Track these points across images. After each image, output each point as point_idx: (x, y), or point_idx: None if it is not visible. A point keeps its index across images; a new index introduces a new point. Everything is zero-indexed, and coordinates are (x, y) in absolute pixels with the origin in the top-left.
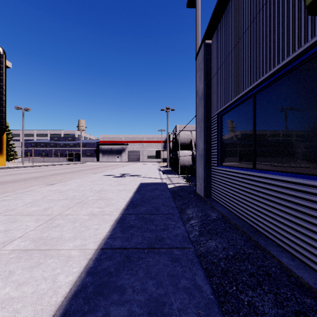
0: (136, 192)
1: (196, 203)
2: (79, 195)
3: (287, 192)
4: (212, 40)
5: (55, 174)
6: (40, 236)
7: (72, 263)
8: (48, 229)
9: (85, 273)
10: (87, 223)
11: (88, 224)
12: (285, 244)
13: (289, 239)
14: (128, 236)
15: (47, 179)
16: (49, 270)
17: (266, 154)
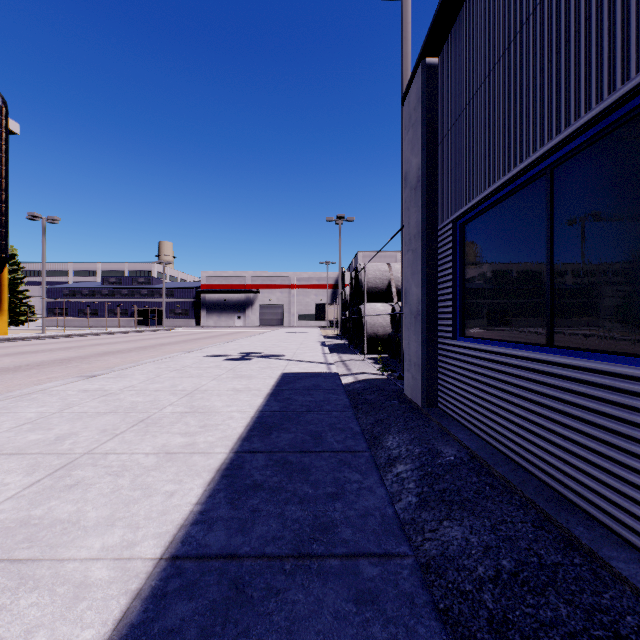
0: (273, 395)
1: (405, 421)
2: (146, 402)
3: None
4: (440, 57)
5: (106, 352)
6: (24, 516)
7: (85, 610)
8: (52, 494)
9: None
10: (150, 478)
11: (152, 479)
12: None
13: None
14: (244, 517)
15: (86, 364)
16: (14, 636)
17: (585, 310)
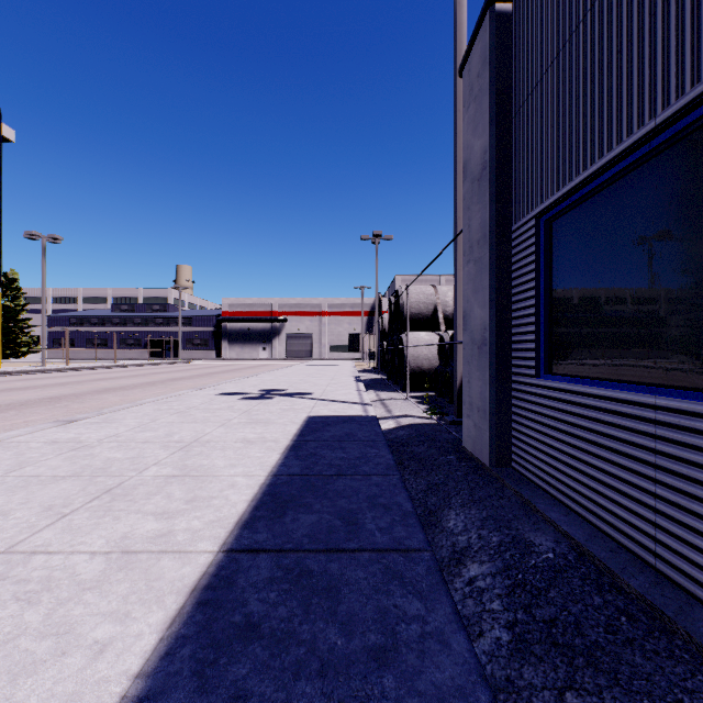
0: (293, 449)
1: (470, 488)
2: (125, 460)
3: None
4: (515, 1)
5: (106, 389)
6: None
7: None
8: None
9: None
10: (79, 607)
11: (82, 611)
12: None
13: None
14: None
15: (78, 404)
16: None
17: None
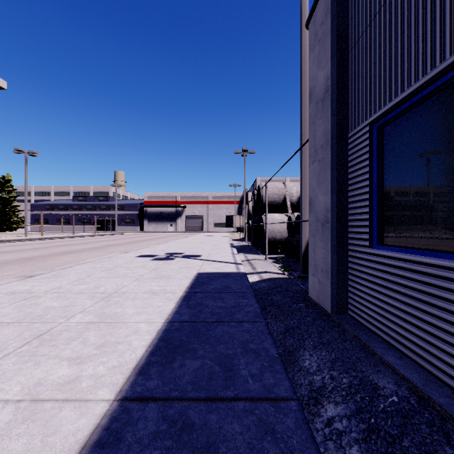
0: (185, 299)
1: (319, 331)
2: (59, 308)
3: None
4: None
5: (64, 252)
6: None
7: None
8: None
9: None
10: None
11: None
12: None
13: None
14: None
15: (42, 262)
16: None
17: None
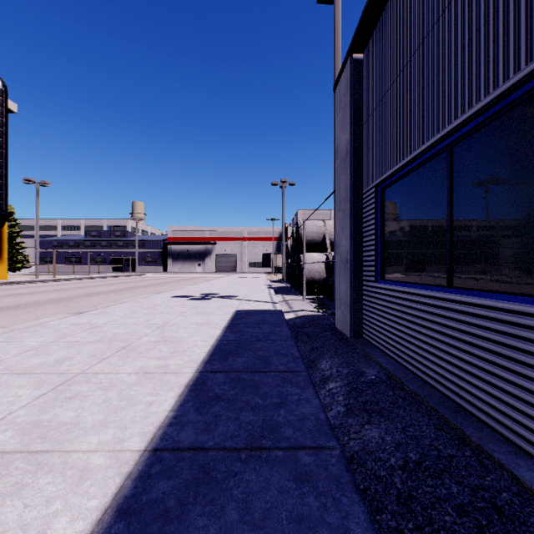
0: (229, 328)
1: (336, 348)
2: (126, 333)
3: (526, 335)
4: (365, 53)
5: (89, 293)
6: (36, 420)
7: (89, 486)
8: (56, 403)
9: (114, 513)
10: (133, 391)
11: (135, 392)
12: (522, 440)
13: (530, 431)
14: (208, 420)
15: (74, 303)
16: (37, 504)
17: (476, 259)
